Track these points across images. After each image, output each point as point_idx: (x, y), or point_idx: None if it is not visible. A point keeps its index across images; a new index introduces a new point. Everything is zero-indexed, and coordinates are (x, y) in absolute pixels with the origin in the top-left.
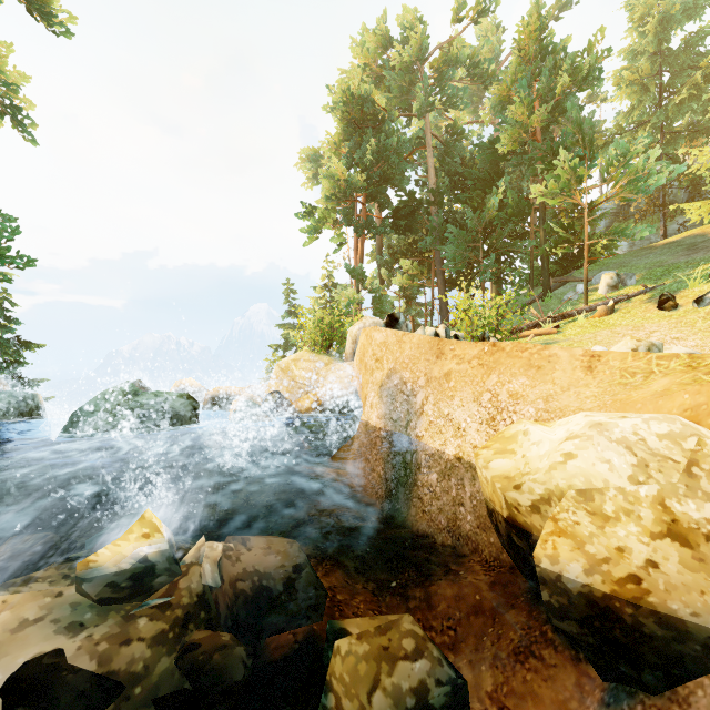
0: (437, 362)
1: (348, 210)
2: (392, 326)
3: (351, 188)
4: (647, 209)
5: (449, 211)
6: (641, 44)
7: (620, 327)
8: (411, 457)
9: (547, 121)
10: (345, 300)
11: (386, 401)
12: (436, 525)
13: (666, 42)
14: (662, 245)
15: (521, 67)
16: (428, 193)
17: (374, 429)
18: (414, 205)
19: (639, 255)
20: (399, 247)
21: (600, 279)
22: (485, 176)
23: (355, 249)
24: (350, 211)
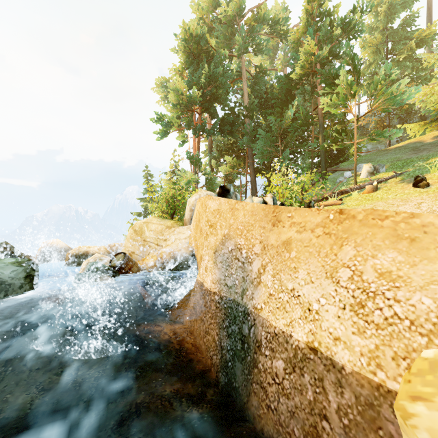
0: (273, 229)
1: (189, 118)
2: (223, 196)
3: (190, 101)
4: (379, 127)
5: (257, 123)
6: (375, 23)
7: (391, 200)
8: (248, 330)
9: (323, 62)
10: (186, 180)
11: (221, 266)
12: (287, 434)
13: (391, 22)
14: (394, 148)
15: (308, 22)
16: (243, 111)
17: (209, 293)
18: (234, 117)
19: (380, 154)
20: (224, 147)
21: (359, 168)
22: (282, 98)
23: (194, 145)
24: (190, 118)
